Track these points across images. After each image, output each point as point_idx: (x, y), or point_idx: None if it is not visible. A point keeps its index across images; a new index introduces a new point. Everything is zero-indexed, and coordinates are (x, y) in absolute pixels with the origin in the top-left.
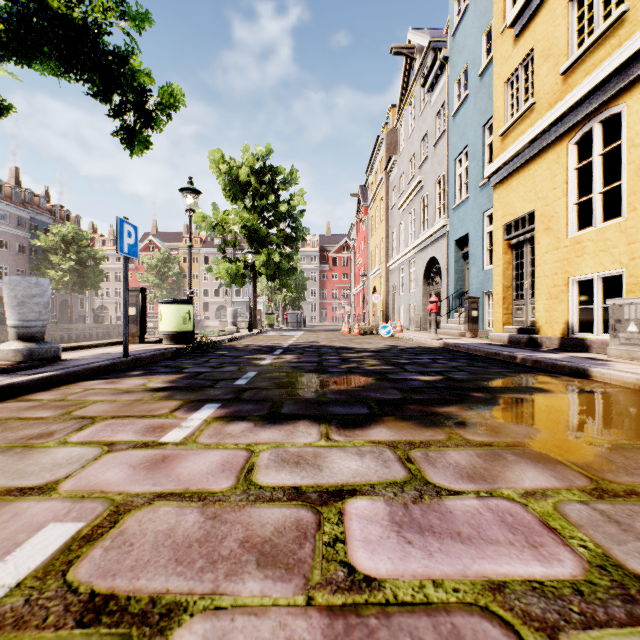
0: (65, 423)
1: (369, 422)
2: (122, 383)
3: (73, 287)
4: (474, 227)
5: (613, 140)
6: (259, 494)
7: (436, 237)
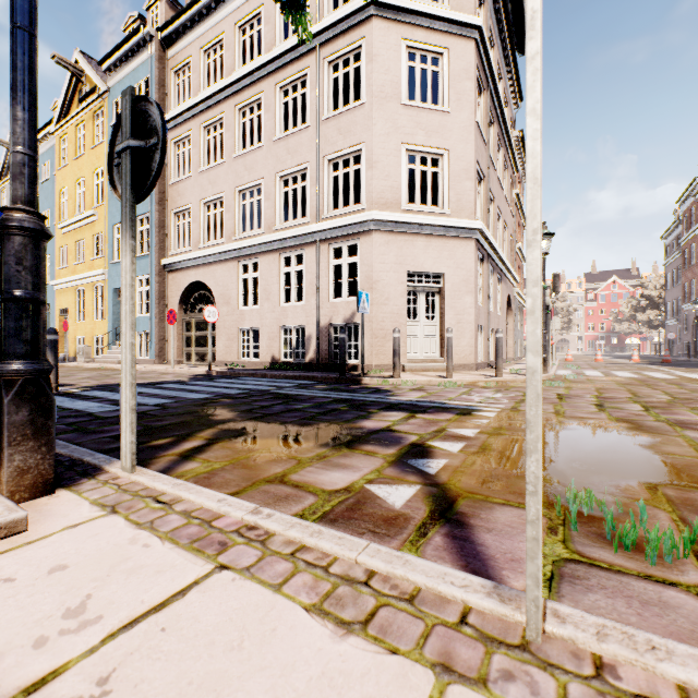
0: None
1: None
2: None
3: None
4: (53, 301)
5: None
6: None
7: None
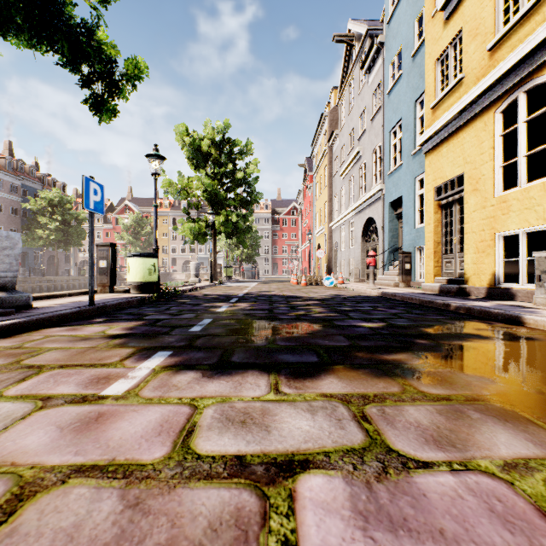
0: (9, 373)
1: (319, 372)
2: (83, 330)
3: (59, 244)
4: (407, 190)
5: (531, 113)
6: (195, 467)
7: (373, 200)
